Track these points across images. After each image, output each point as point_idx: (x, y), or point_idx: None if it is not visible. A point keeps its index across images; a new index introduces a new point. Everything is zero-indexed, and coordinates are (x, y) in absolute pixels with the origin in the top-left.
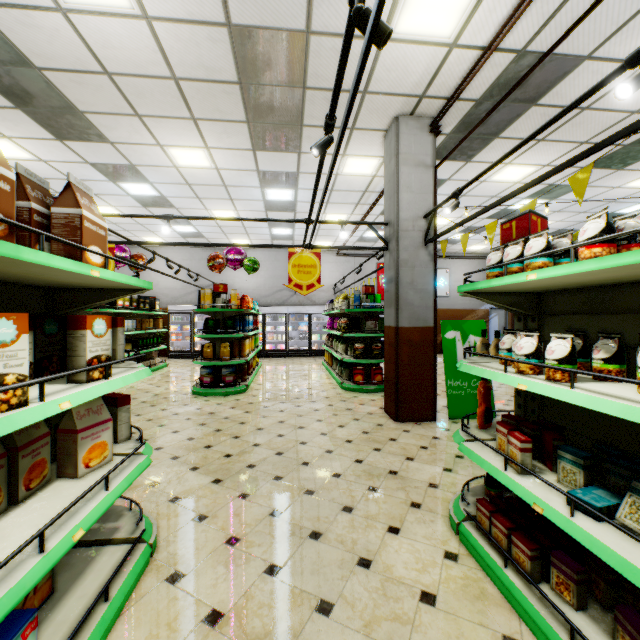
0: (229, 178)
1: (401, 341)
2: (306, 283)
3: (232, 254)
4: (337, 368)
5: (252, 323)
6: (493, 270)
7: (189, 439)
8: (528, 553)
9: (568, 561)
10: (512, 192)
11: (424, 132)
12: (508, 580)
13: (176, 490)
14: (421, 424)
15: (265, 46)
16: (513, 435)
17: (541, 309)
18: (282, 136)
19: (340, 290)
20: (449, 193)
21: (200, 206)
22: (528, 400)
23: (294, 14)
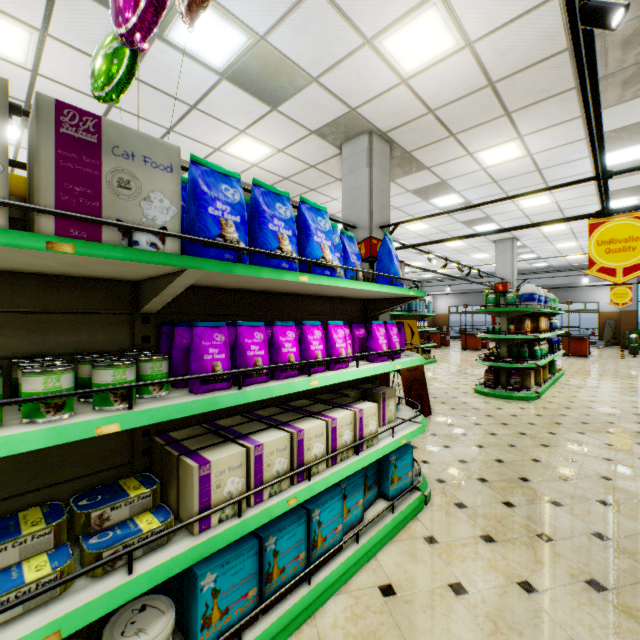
0: None
1: None
2: None
3: None
4: None
5: None
6: None
7: None
8: None
9: None
10: None
11: None
12: None
13: None
14: None
15: None
16: None
17: None
18: None
19: None
20: None
21: None
22: None
23: None
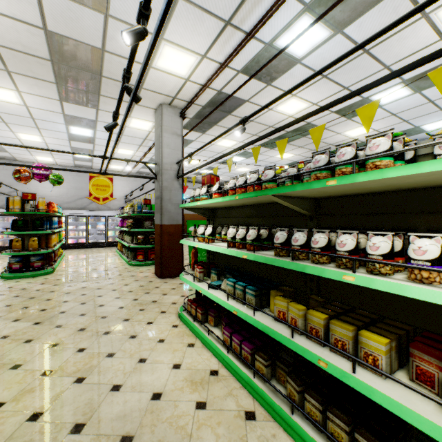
0: (37, 114)
1: (164, 232)
2: (102, 197)
3: (38, 170)
4: (126, 252)
5: (57, 223)
6: (192, 199)
7: (7, 306)
8: (201, 312)
9: (213, 311)
10: (210, 161)
11: (177, 116)
12: (194, 325)
13: (4, 333)
14: (175, 278)
15: (73, 48)
16: (197, 267)
17: (214, 215)
18: (84, 97)
19: (129, 200)
20: (196, 147)
21: (6, 128)
22: (210, 255)
23: (94, 39)
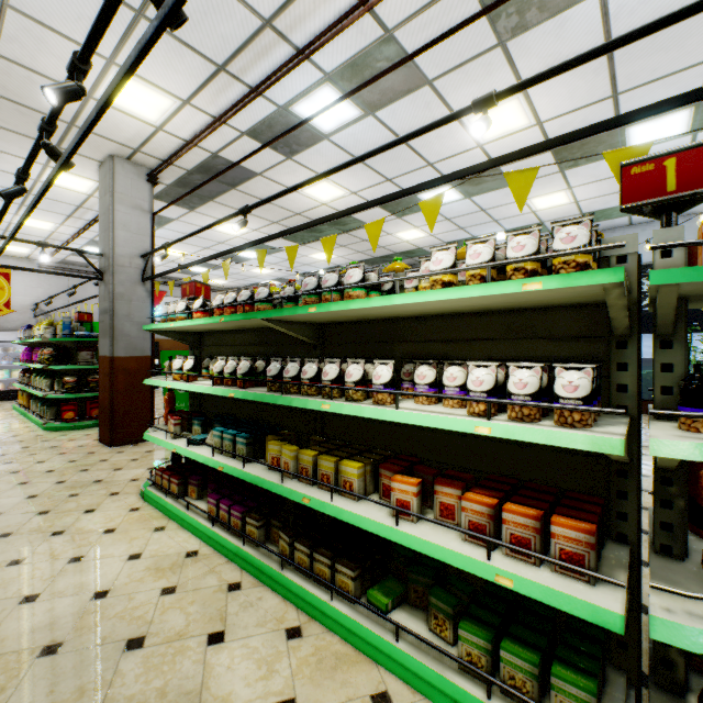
0: None
1: (117, 370)
2: None
3: None
4: (38, 408)
5: None
6: (165, 317)
7: None
8: (177, 482)
9: (196, 478)
10: (198, 260)
11: (142, 179)
12: (166, 502)
13: None
14: (138, 445)
15: None
16: (172, 418)
17: (201, 343)
18: None
19: (45, 313)
20: (180, 231)
21: None
22: (195, 400)
23: None
